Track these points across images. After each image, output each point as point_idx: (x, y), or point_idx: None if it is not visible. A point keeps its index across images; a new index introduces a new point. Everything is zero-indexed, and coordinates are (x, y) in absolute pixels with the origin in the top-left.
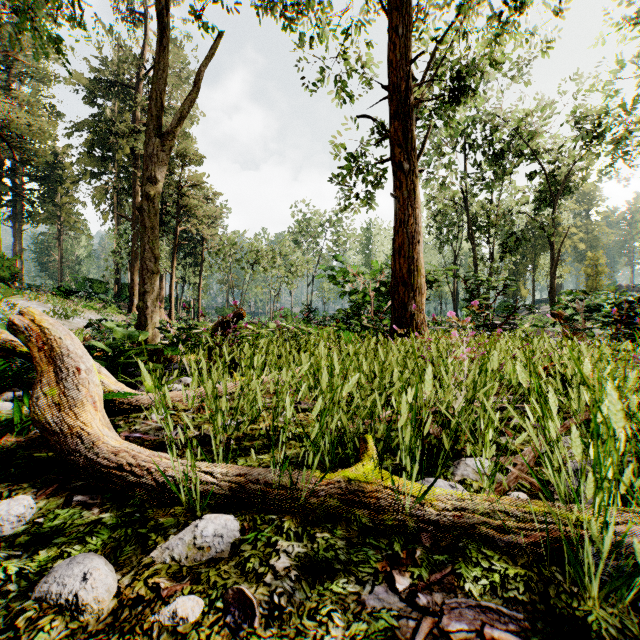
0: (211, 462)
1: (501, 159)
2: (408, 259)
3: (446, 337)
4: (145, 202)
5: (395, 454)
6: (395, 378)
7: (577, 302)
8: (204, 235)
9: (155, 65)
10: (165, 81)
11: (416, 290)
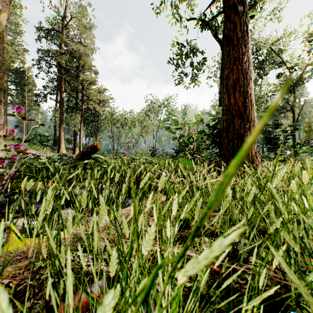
0: None
1: (262, 64)
2: (243, 93)
3: None
4: None
5: None
6: None
7: None
8: (98, 110)
9: None
10: None
11: (250, 122)
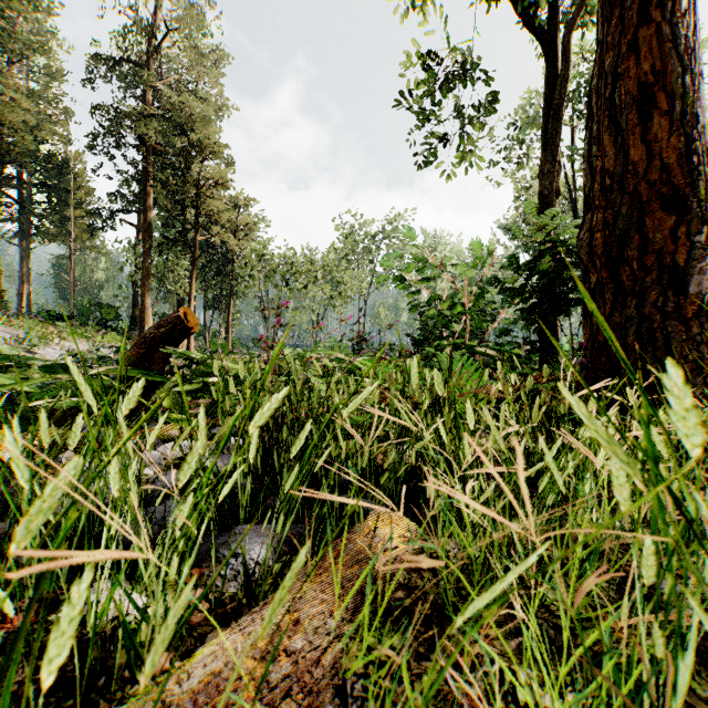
0: None
1: None
2: (681, 120)
3: None
4: None
5: None
6: None
7: None
8: (231, 247)
9: None
10: None
11: None
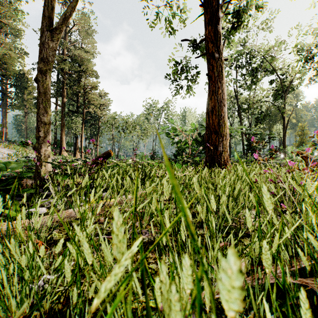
0: None
1: (256, 73)
2: (218, 116)
3: None
4: (39, 75)
5: None
6: None
7: None
8: (99, 114)
9: None
10: None
11: (223, 137)
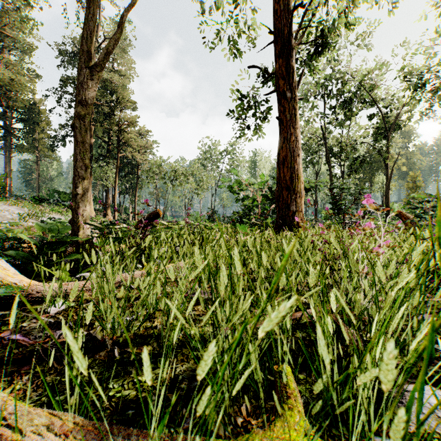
0: (60, 404)
1: (350, 105)
2: (290, 169)
3: (358, 228)
4: (77, 121)
5: (309, 371)
6: (310, 278)
7: (424, 203)
8: (138, 160)
9: (86, 10)
10: (94, 24)
11: (297, 193)
